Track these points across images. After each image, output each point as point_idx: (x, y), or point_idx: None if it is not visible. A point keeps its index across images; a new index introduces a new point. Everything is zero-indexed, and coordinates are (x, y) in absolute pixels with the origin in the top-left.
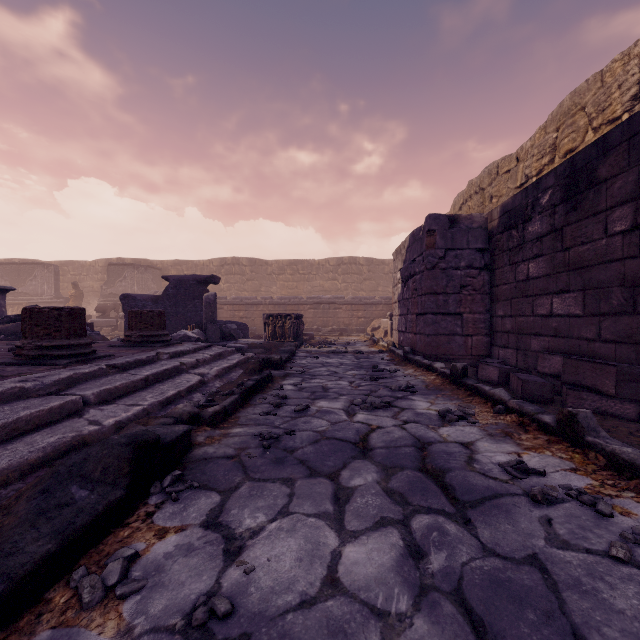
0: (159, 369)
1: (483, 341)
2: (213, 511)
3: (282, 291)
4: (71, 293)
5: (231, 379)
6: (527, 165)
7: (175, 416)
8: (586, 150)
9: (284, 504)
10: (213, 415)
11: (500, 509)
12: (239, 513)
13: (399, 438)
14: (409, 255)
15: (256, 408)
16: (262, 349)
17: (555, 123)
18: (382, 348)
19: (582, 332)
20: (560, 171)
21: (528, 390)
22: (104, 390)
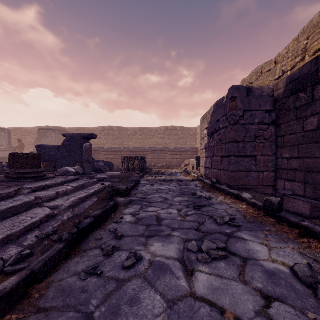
0: (2, 208)
1: (271, 175)
2: None
3: (135, 144)
4: (17, 145)
5: (82, 209)
6: (284, 64)
7: None
8: None
9: None
10: None
11: None
12: None
13: None
14: (214, 118)
15: (83, 259)
16: (118, 179)
17: (306, 34)
18: (193, 177)
19: None
20: None
21: None
22: None
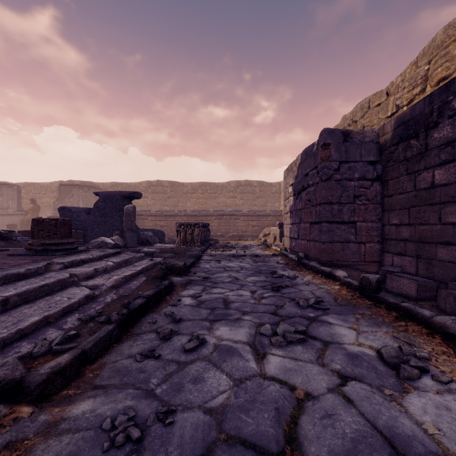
0: (33, 285)
1: (375, 248)
2: None
3: (195, 206)
4: (30, 207)
5: (128, 290)
6: (398, 97)
7: None
8: None
9: None
10: (47, 379)
11: None
12: None
13: (356, 441)
14: (301, 170)
15: (136, 342)
16: (172, 253)
17: (427, 56)
18: (275, 252)
19: None
20: None
21: None
22: None
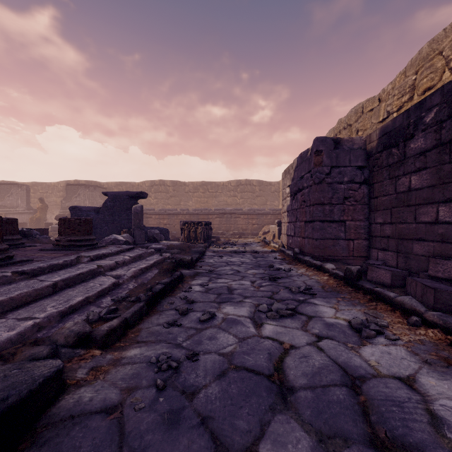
0: (72, 273)
1: (363, 244)
2: None
3: (196, 205)
4: (38, 206)
5: (145, 279)
6: (389, 103)
7: (59, 339)
8: None
9: None
10: (107, 334)
11: None
12: None
13: (321, 368)
14: (297, 173)
15: (161, 316)
16: (178, 250)
17: (414, 67)
18: (273, 248)
19: None
20: (448, 89)
21: (441, 300)
22: None
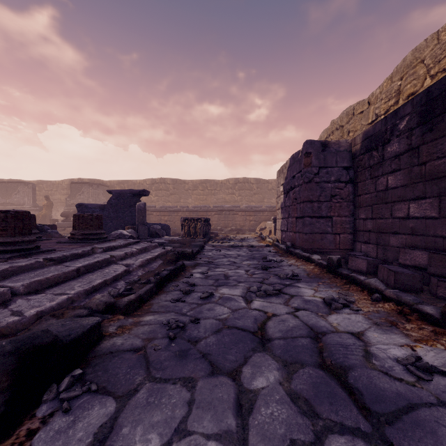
0: (91, 261)
1: (348, 238)
2: (103, 428)
3: (195, 202)
4: (44, 203)
5: (152, 268)
6: (377, 107)
7: (92, 306)
8: (442, 81)
9: (182, 416)
10: (127, 304)
11: (423, 429)
12: (130, 433)
13: (294, 327)
14: (290, 173)
15: (168, 295)
16: (179, 244)
17: (399, 74)
18: (268, 243)
19: (438, 231)
20: (417, 100)
21: (400, 280)
22: (34, 281)
